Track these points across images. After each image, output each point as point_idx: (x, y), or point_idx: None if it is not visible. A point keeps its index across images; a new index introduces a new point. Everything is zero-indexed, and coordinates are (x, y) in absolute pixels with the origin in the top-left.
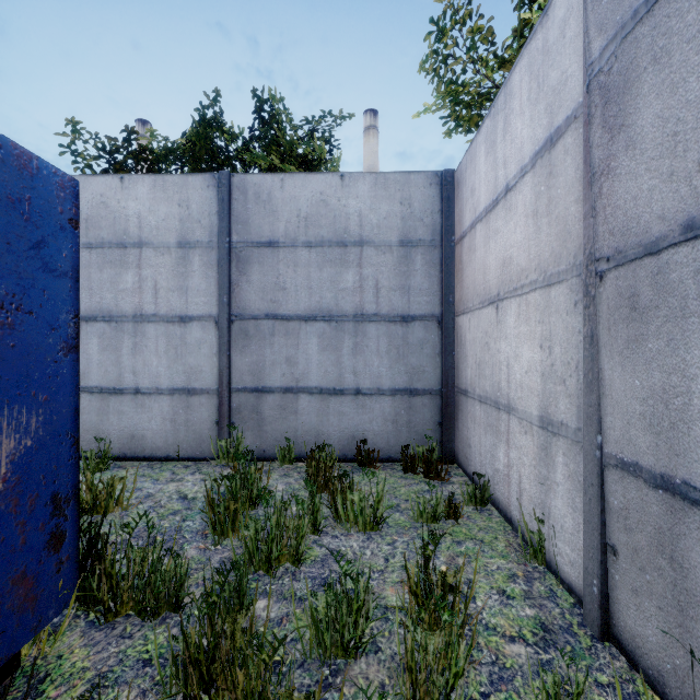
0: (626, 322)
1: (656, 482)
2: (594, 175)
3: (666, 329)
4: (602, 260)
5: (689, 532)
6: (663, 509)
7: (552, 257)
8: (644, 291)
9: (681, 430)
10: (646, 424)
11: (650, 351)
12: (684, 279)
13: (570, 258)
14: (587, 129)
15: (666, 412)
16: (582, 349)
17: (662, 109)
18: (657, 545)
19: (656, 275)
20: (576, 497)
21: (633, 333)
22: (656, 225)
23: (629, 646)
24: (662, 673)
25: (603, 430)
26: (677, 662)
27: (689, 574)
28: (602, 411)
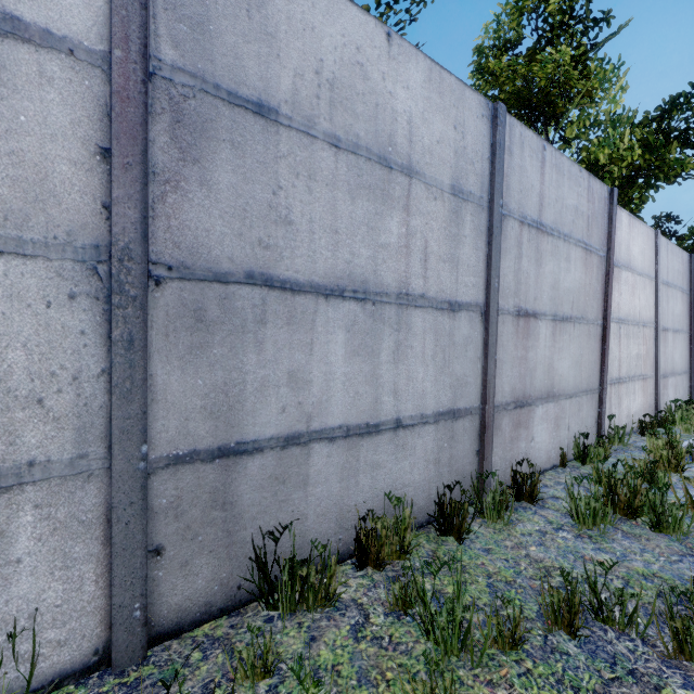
0: (191, 330)
1: (215, 455)
2: (156, 175)
3: (231, 340)
4: (162, 266)
5: (239, 474)
6: (219, 472)
7: (0, 209)
8: (213, 308)
9: (238, 408)
10: (208, 414)
11: (215, 356)
12: (246, 308)
13: (60, 232)
14: (124, 106)
15: (227, 400)
16: (91, 355)
17: (237, 185)
18: (213, 503)
19: (225, 299)
20: (77, 545)
21: (199, 340)
22: (227, 263)
23: (174, 622)
24: (210, 600)
25: (150, 437)
26: (225, 575)
27: (238, 503)
28: (150, 418)
